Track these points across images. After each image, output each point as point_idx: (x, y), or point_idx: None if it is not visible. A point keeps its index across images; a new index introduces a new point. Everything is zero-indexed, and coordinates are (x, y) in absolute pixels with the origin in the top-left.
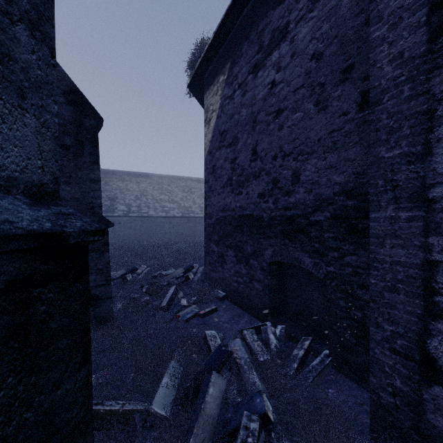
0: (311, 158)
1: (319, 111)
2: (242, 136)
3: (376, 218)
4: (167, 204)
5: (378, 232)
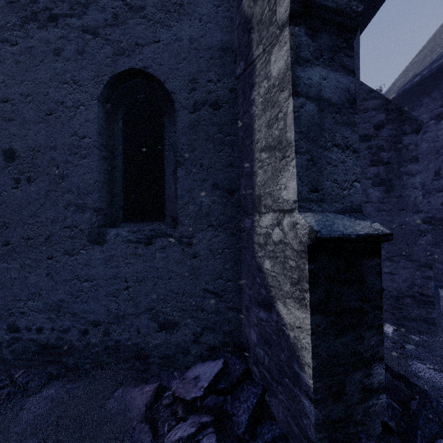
0: None
1: None
2: (422, 161)
3: None
4: None
5: None
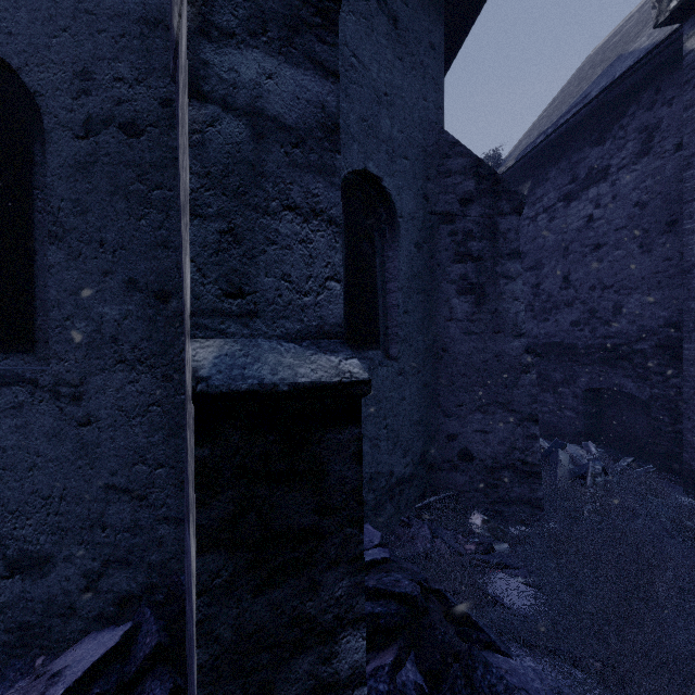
0: (634, 293)
1: (643, 253)
2: (549, 262)
3: (688, 348)
4: None
5: (690, 357)
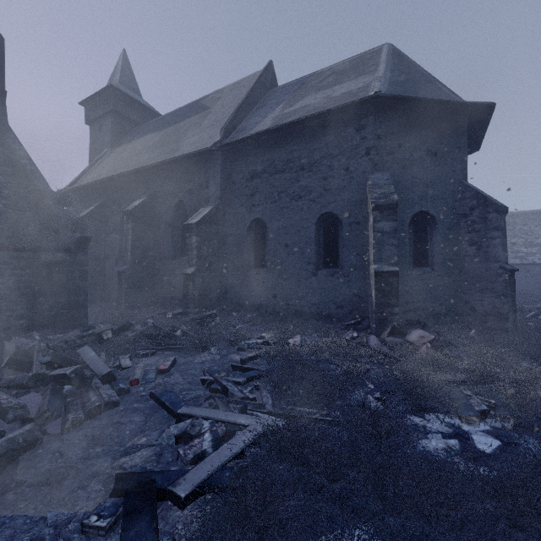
0: None
1: None
2: None
3: None
4: (521, 249)
5: None
